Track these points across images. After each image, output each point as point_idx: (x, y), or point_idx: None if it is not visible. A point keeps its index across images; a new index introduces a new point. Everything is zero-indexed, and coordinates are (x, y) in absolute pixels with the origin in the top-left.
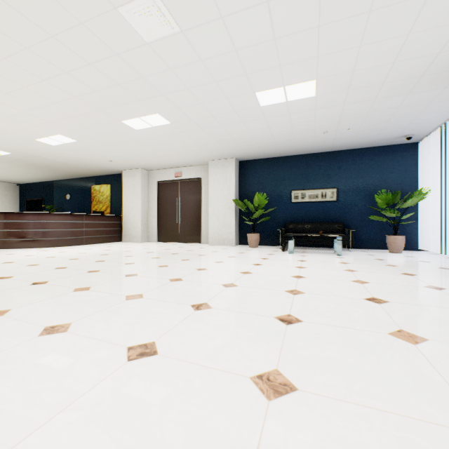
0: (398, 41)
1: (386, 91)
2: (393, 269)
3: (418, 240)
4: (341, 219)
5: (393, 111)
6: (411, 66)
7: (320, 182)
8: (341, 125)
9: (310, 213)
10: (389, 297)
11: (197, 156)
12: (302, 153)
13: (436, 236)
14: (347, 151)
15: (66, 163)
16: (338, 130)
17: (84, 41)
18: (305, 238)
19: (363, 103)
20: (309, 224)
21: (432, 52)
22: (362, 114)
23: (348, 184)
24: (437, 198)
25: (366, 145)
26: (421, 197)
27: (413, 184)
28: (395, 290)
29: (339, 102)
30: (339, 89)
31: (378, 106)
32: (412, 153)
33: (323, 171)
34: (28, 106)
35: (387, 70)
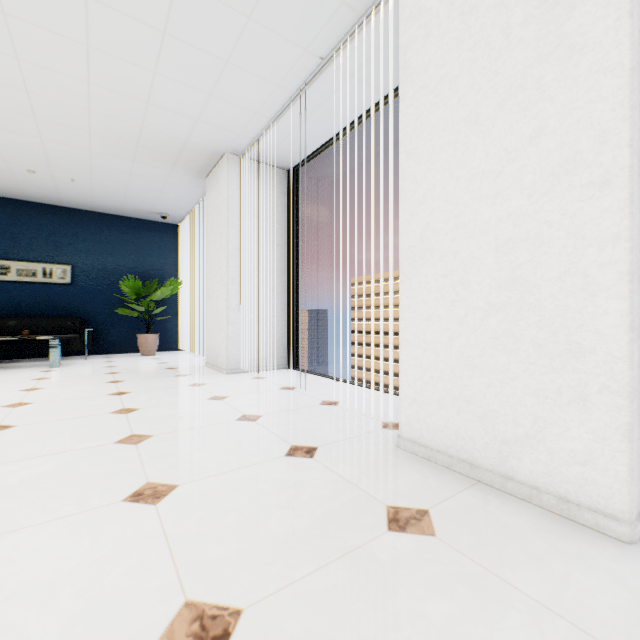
0: (80, 84)
1: (102, 146)
2: (109, 377)
3: (180, 339)
4: (80, 313)
5: (128, 176)
6: (117, 127)
7: (43, 252)
8: (57, 170)
9: (21, 301)
10: (31, 418)
11: None
12: (4, 196)
13: (196, 333)
14: (90, 212)
15: None
16: (56, 175)
17: None
18: (1, 345)
19: (75, 149)
20: (16, 319)
21: (134, 123)
22: (84, 165)
23: (91, 261)
24: (197, 292)
25: (117, 212)
26: (175, 289)
27: (175, 272)
28: (57, 407)
29: (32, 132)
30: (17, 109)
31: (102, 162)
32: (174, 237)
33: (48, 235)
34: None
35: (87, 117)
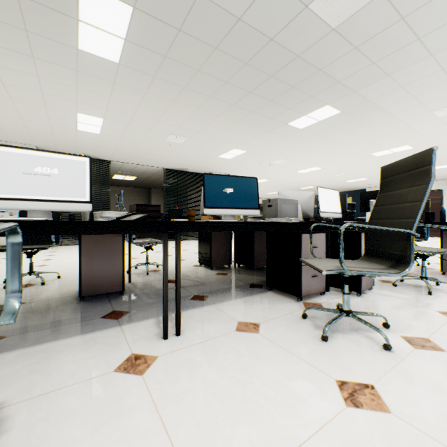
0: None
1: None
2: None
3: None
4: None
5: None
6: None
7: None
8: None
9: None
10: None
11: (446, 176)
12: None
13: None
14: None
15: (336, 188)
16: None
17: (443, 155)
18: None
19: None
20: None
21: None
22: None
23: None
24: None
25: None
26: None
27: None
28: None
29: None
30: None
31: None
32: None
33: None
34: (372, 172)
35: None
